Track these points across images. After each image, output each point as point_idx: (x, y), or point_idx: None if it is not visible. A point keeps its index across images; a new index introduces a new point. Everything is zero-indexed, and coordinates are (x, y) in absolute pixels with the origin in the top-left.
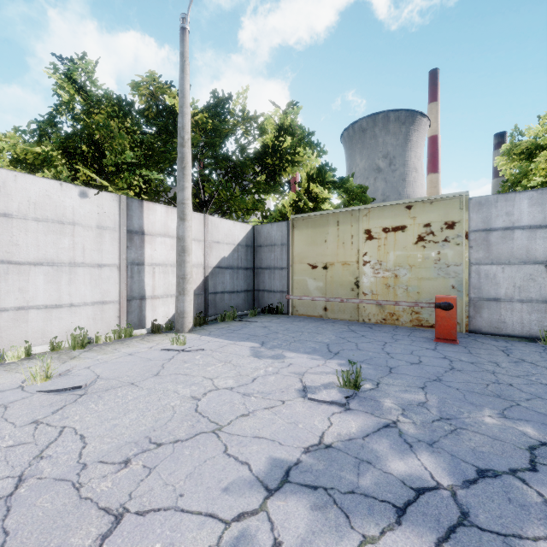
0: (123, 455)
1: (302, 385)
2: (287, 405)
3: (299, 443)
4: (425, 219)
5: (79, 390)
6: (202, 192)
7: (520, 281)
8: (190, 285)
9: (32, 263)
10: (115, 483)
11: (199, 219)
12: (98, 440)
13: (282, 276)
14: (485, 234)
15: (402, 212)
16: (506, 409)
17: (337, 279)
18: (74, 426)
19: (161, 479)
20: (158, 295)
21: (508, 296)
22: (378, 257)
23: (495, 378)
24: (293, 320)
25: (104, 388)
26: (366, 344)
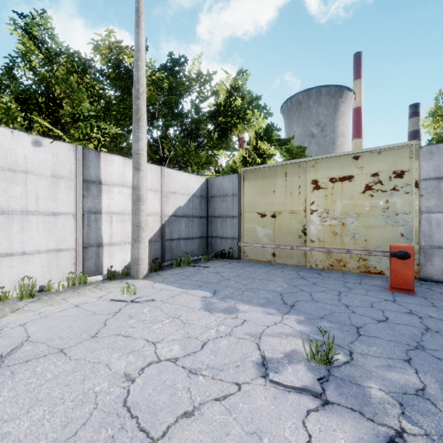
0: None
1: (261, 354)
2: (244, 393)
3: None
4: (372, 168)
5: None
6: (160, 148)
7: None
8: (144, 232)
9: None
10: None
11: (156, 170)
12: None
13: (233, 224)
14: (437, 182)
15: (349, 162)
16: None
17: (285, 227)
18: None
19: None
20: (115, 242)
21: None
22: (325, 206)
23: None
24: (244, 265)
25: (25, 358)
26: (320, 294)
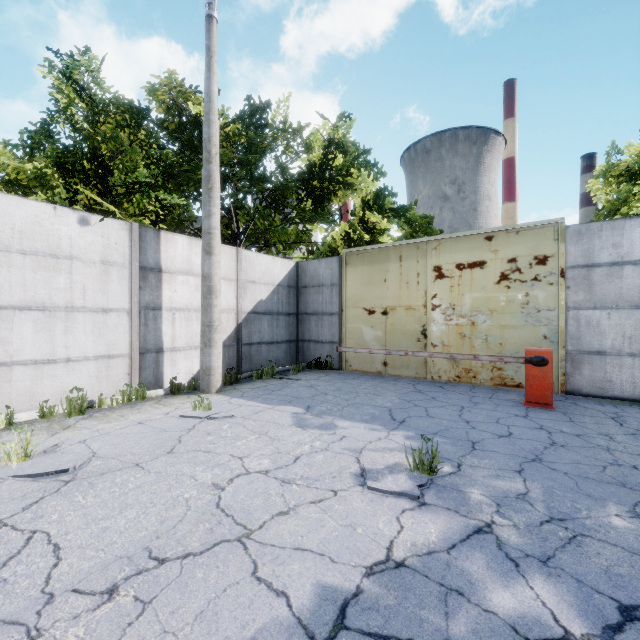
0: (109, 578)
1: (360, 467)
2: (341, 498)
3: (358, 559)
4: (509, 252)
5: (65, 474)
6: (234, 222)
7: (632, 330)
8: (218, 334)
9: (17, 307)
10: (90, 629)
11: (230, 253)
12: (78, 554)
13: (332, 323)
14: (586, 271)
15: (480, 244)
16: (638, 505)
17: (399, 328)
18: (49, 529)
19: (159, 621)
20: (179, 347)
21: (615, 348)
22: (450, 300)
23: (612, 457)
24: (346, 377)
25: (99, 471)
26: (438, 410)
